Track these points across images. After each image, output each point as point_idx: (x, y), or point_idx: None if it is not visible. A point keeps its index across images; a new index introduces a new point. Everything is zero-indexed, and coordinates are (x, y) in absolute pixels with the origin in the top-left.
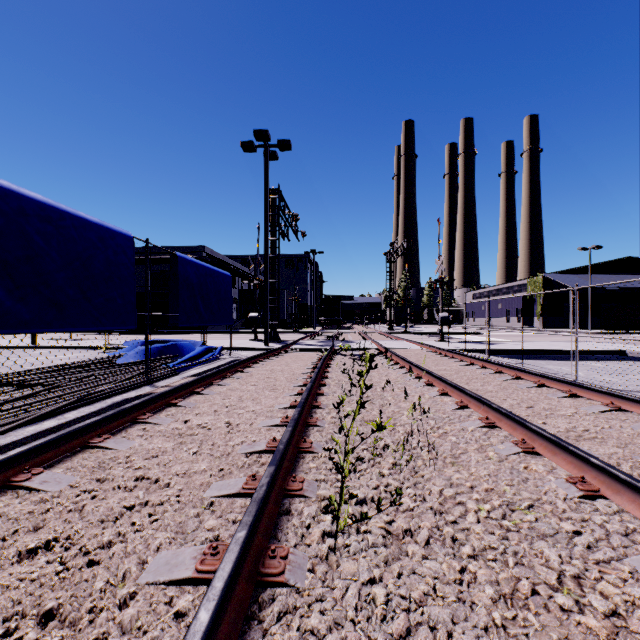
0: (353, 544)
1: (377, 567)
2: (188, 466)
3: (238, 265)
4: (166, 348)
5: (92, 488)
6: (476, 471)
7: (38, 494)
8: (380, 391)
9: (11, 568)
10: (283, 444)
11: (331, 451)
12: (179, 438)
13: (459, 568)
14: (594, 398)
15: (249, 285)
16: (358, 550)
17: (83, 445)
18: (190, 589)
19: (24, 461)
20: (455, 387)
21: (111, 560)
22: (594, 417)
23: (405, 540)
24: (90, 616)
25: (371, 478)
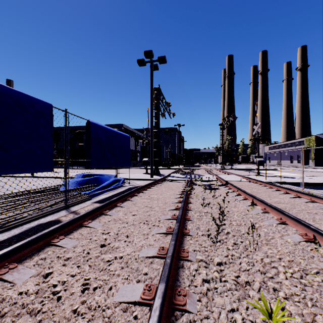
0: None
1: None
2: None
3: (140, 133)
4: (90, 180)
5: None
6: None
7: None
8: (236, 225)
9: None
10: None
11: None
12: None
13: None
14: None
15: (143, 143)
16: None
17: None
18: None
19: None
20: None
21: None
22: None
23: None
24: None
25: None
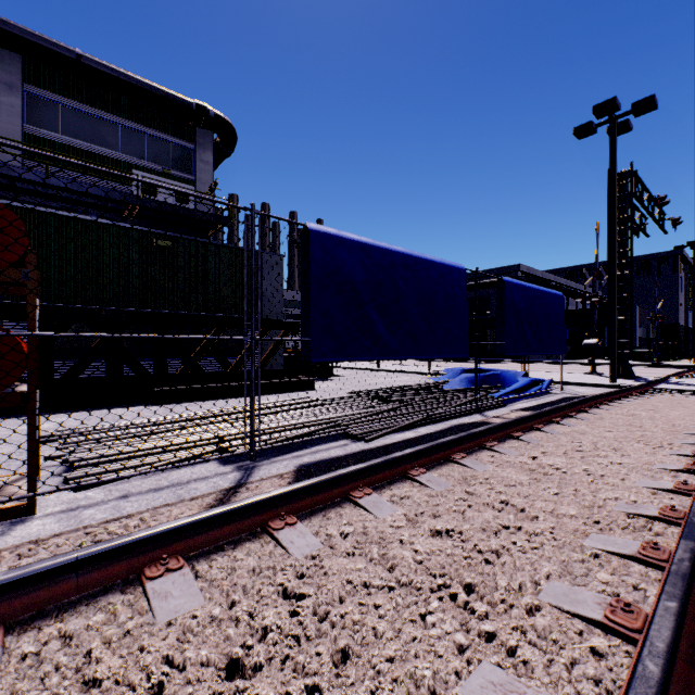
0: None
1: None
2: (553, 506)
3: (561, 280)
4: (487, 377)
5: (465, 497)
6: None
7: (427, 489)
8: None
9: (430, 538)
10: None
11: None
12: (532, 473)
13: None
14: None
15: (583, 304)
16: None
17: (446, 458)
18: (601, 633)
19: (412, 460)
20: None
21: (505, 566)
22: None
23: None
24: (504, 605)
25: None
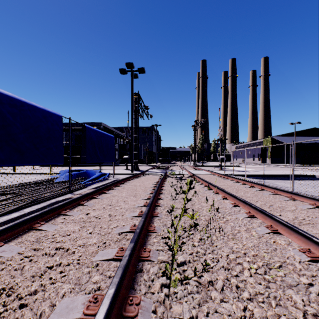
0: (179, 292)
1: (194, 309)
2: (86, 241)
3: (118, 132)
4: (80, 174)
5: (30, 255)
6: (246, 243)
7: None
8: (191, 196)
9: None
10: (139, 229)
11: (165, 232)
12: (82, 224)
13: (242, 308)
14: (305, 201)
15: (123, 142)
16: (182, 297)
17: (29, 228)
18: None
19: None
20: (231, 195)
21: (33, 304)
22: (306, 211)
23: (209, 289)
24: None
25: (188, 248)
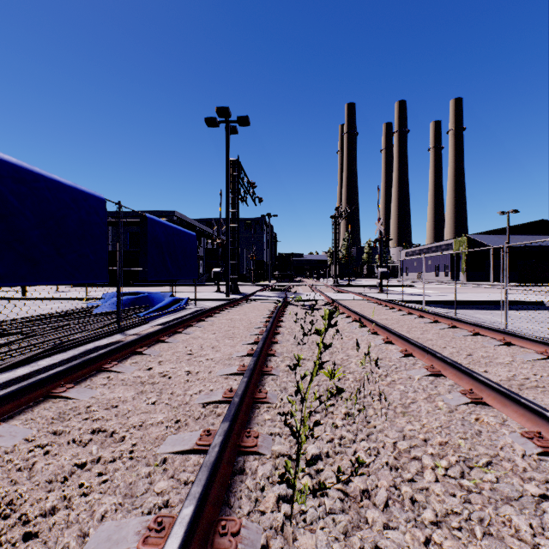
0: (310, 512)
1: (336, 541)
2: (145, 417)
3: (204, 227)
4: (138, 299)
5: (46, 443)
6: (428, 422)
7: None
8: (329, 339)
9: None
10: (238, 397)
11: (285, 401)
12: (140, 387)
13: (423, 539)
14: (528, 346)
15: (212, 244)
16: (315, 519)
17: (46, 395)
18: None
19: None
20: (399, 336)
21: (49, 533)
22: (531, 365)
23: (364, 504)
24: None
25: (325, 430)
